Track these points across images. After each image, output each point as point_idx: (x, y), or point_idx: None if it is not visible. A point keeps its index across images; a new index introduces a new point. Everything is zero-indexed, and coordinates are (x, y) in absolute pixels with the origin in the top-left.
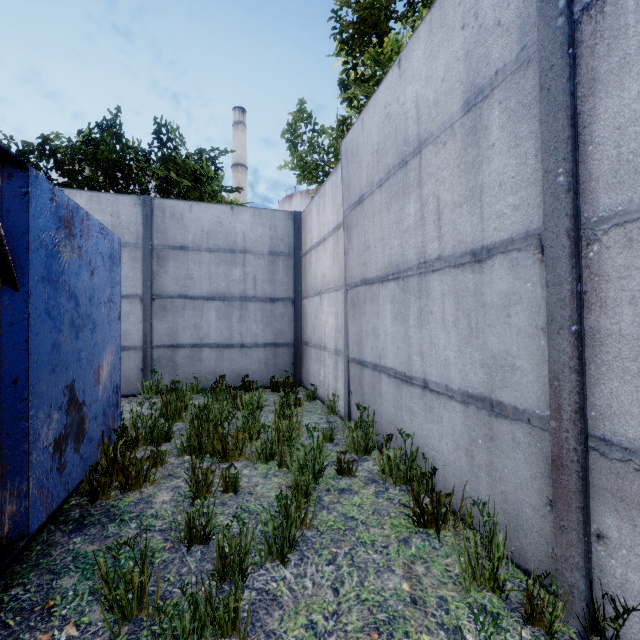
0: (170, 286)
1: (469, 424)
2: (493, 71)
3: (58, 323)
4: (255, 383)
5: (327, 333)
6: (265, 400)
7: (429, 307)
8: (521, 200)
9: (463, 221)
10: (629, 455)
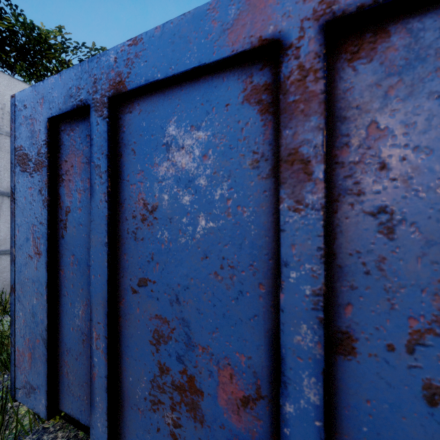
0: None
1: None
2: None
3: None
4: None
5: None
6: None
7: None
8: None
9: None
10: None
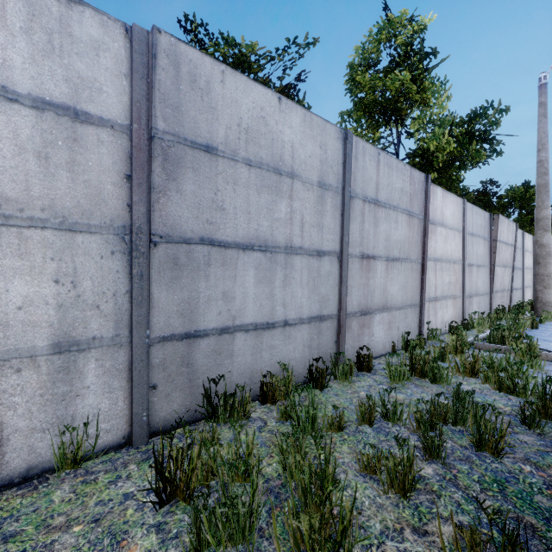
0: None
1: (311, 332)
2: (330, 183)
3: None
4: None
5: None
6: None
7: (293, 275)
8: (334, 239)
9: (315, 235)
10: (350, 315)
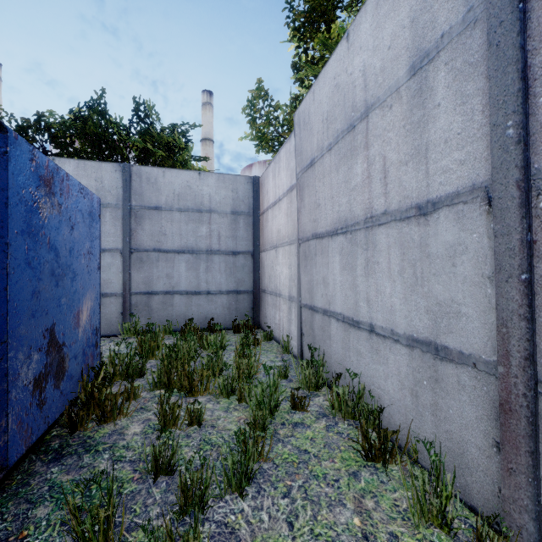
0: (146, 241)
1: (414, 366)
2: (439, 34)
3: (38, 272)
4: (219, 325)
5: (282, 282)
6: (227, 340)
7: (375, 258)
8: (467, 155)
9: (409, 177)
10: None
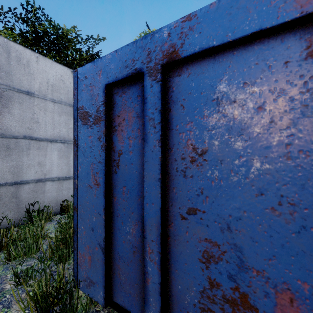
0: None
1: None
2: None
3: None
4: None
5: None
6: None
7: None
8: None
9: None
10: None
